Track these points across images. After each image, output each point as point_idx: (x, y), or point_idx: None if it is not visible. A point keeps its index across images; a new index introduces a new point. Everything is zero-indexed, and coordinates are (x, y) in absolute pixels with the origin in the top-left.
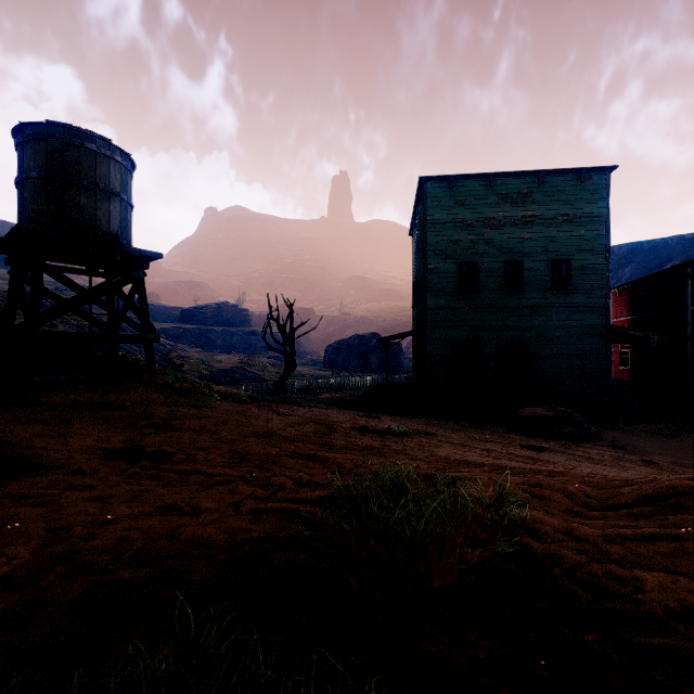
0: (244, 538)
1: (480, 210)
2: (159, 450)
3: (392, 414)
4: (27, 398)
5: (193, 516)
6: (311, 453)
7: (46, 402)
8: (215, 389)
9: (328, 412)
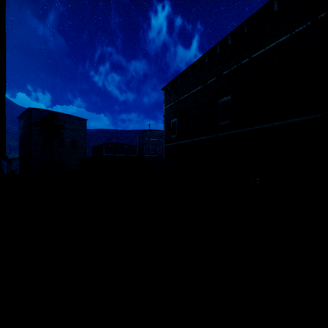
0: None
1: None
2: None
3: None
4: None
5: None
6: None
7: None
8: None
9: None
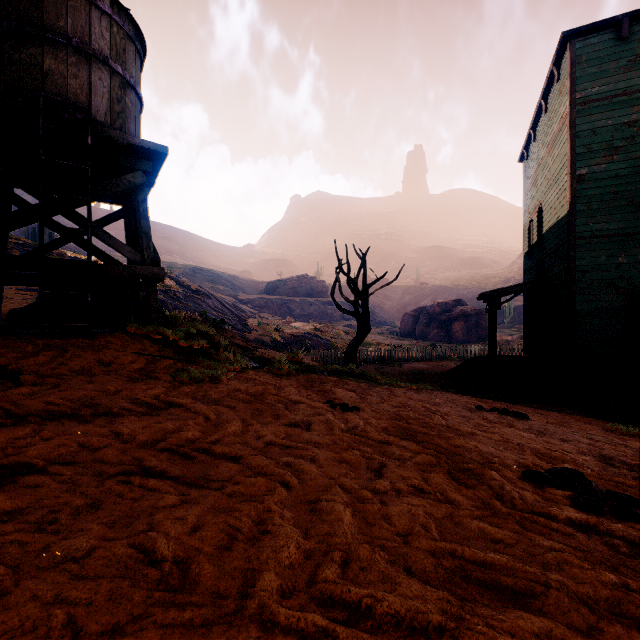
0: None
1: None
2: None
3: (510, 400)
4: None
5: None
6: None
7: None
8: (257, 353)
9: (423, 399)
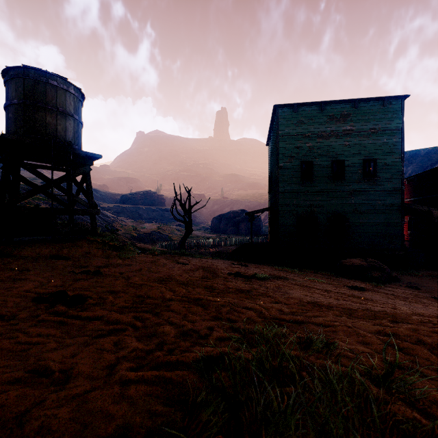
0: (96, 435)
1: (315, 127)
2: (77, 295)
3: (255, 263)
4: (5, 252)
5: (58, 387)
6: (197, 297)
7: (18, 255)
8: (138, 246)
9: (212, 261)
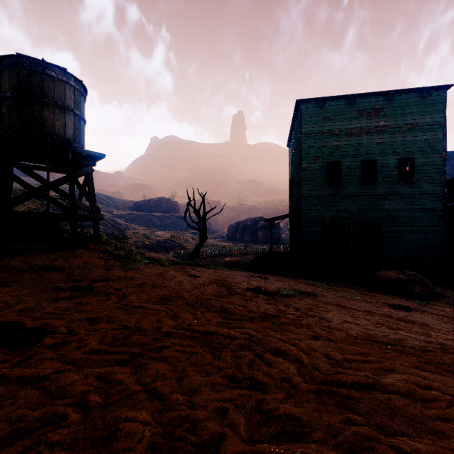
0: None
1: (343, 123)
2: (35, 328)
3: (275, 274)
4: None
5: None
6: (206, 329)
7: (4, 266)
8: (147, 255)
9: (228, 273)
